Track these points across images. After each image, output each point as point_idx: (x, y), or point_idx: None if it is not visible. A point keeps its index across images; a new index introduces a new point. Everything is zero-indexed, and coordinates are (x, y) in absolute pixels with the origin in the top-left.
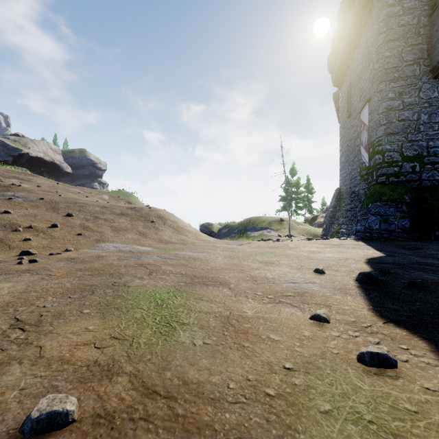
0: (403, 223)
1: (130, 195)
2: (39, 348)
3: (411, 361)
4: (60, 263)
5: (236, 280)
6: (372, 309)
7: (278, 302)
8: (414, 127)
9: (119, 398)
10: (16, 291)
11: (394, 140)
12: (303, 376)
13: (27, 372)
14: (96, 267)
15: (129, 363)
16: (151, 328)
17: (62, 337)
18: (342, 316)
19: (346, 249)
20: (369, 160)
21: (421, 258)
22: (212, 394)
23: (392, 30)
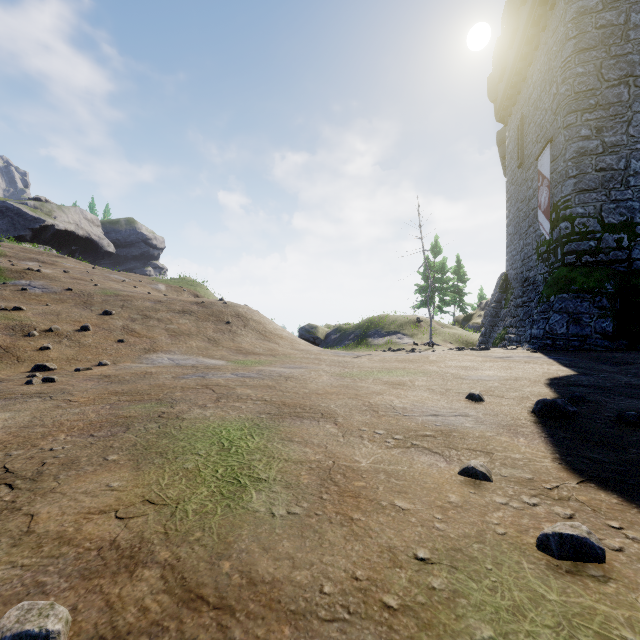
0: (603, 326)
1: (197, 285)
2: (29, 517)
3: (629, 550)
4: (87, 382)
5: (347, 410)
6: (560, 459)
7: (410, 446)
8: (620, 180)
9: (139, 608)
10: (14, 426)
11: (590, 199)
12: (447, 573)
13: (3, 557)
14: (139, 390)
15: (166, 546)
16: (208, 486)
17: (69, 499)
18: (511, 470)
19: (515, 364)
20: (551, 230)
21: (633, 379)
22: (294, 603)
23: (586, 34)
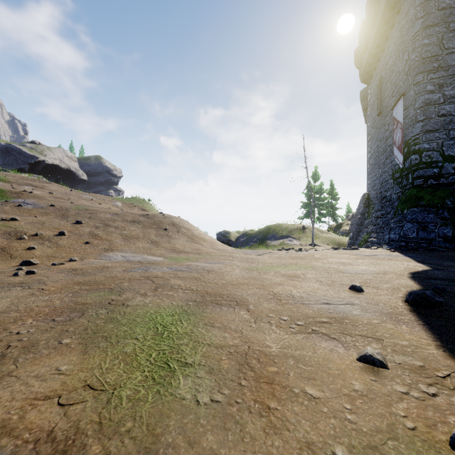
0: (445, 232)
1: (144, 202)
2: None
3: None
4: (59, 274)
5: (256, 298)
6: (442, 347)
7: (311, 332)
8: None
9: None
10: None
11: (433, 138)
12: None
13: None
14: (97, 281)
15: (98, 438)
16: (142, 370)
17: (21, 383)
18: (403, 357)
19: (381, 260)
20: (403, 161)
21: None
22: None
23: (431, 14)
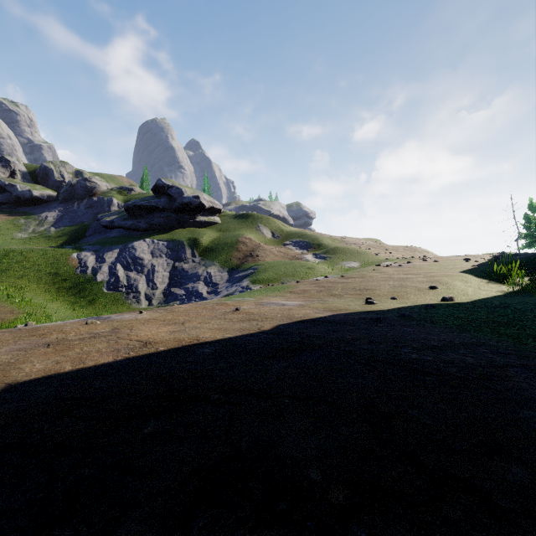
0: None
1: (379, 240)
2: None
3: None
4: None
5: None
6: None
7: None
8: None
9: None
10: None
11: None
12: None
13: None
14: None
15: None
16: None
17: None
18: None
19: None
20: None
21: None
22: None
23: None
